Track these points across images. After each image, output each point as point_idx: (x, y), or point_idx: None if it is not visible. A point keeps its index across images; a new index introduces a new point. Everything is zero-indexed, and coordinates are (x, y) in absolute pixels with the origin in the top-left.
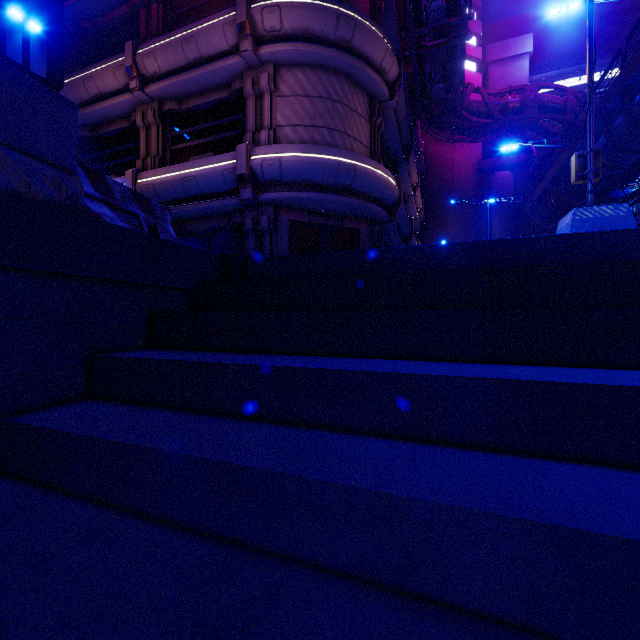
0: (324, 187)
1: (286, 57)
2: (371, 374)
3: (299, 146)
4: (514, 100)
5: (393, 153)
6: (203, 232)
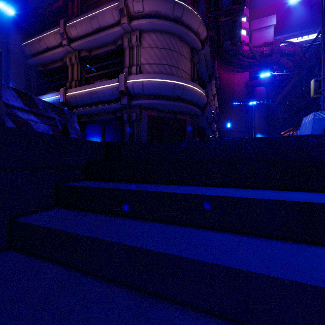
0: (166, 97)
1: (146, 27)
2: (206, 264)
3: (153, 75)
4: (267, 49)
5: (203, 78)
6: (101, 121)
